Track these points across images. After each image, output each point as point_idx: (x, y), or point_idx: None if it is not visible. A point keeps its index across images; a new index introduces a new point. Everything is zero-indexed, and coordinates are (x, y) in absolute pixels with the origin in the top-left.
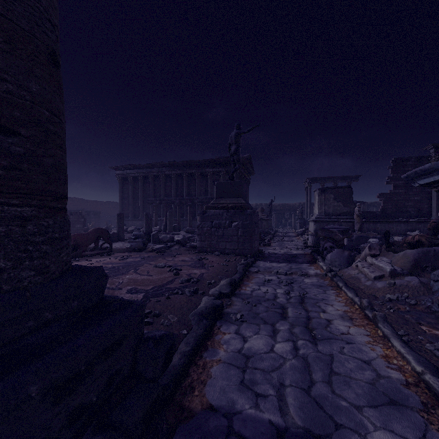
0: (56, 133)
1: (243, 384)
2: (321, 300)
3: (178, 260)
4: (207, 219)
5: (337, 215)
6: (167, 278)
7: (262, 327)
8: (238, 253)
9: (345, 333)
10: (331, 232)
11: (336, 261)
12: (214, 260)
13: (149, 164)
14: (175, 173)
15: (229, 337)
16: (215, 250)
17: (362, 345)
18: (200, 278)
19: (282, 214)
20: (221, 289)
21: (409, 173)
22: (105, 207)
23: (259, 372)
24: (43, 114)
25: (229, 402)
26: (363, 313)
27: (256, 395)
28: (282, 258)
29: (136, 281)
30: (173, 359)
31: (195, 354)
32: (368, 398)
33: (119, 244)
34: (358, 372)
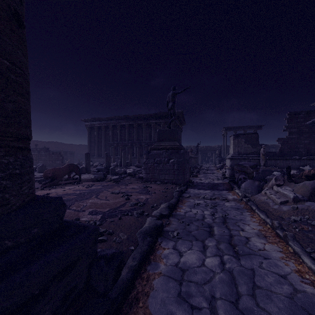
0: (18, 82)
1: (180, 296)
2: (239, 220)
3: (129, 188)
4: (151, 157)
5: (247, 154)
6: (120, 202)
7: (194, 243)
8: (174, 182)
9: (261, 249)
10: (244, 167)
11: (249, 189)
12: (156, 188)
13: (109, 117)
14: (128, 124)
15: (168, 252)
16: (156, 180)
17: (277, 260)
18: (145, 202)
19: (206, 153)
20: (162, 211)
21: (314, 119)
22: (78, 148)
23: (193, 284)
24: (3, 64)
25: (168, 314)
26: (274, 231)
27: (191, 307)
28: (207, 186)
29: (96, 204)
30: (122, 272)
31: (140, 268)
32: (289, 312)
33: (86, 175)
34: (277, 286)
